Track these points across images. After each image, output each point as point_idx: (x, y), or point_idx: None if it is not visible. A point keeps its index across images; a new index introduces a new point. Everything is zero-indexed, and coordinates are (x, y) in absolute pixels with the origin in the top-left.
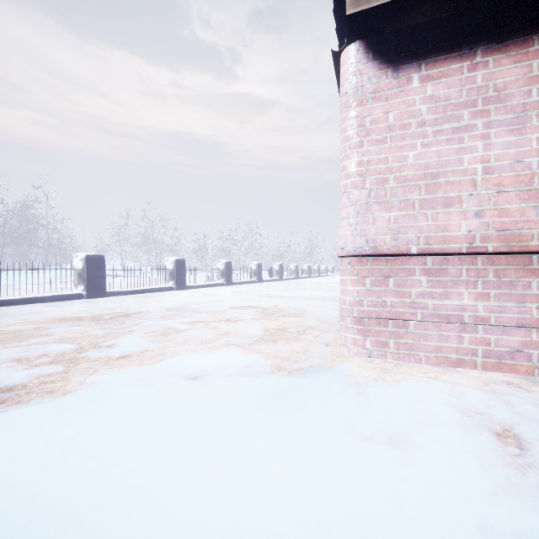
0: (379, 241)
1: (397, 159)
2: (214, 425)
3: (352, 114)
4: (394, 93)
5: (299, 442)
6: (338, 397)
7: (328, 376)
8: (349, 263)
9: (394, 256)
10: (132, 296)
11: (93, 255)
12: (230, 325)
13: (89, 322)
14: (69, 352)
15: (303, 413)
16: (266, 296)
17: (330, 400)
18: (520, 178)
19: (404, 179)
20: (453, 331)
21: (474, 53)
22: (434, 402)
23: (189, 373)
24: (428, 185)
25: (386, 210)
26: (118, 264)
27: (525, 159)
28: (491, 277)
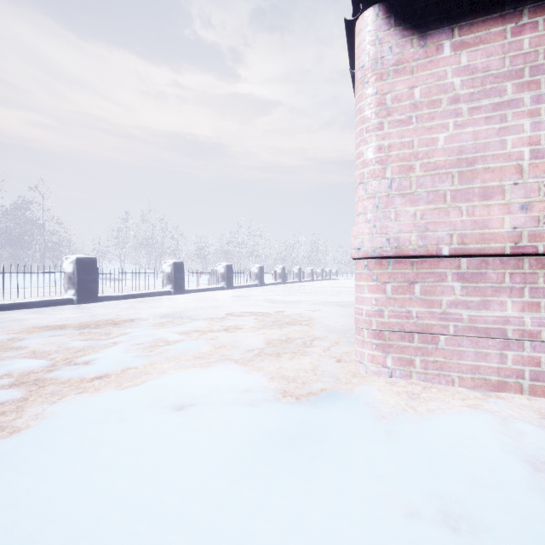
0: (403, 240)
1: (424, 143)
2: (196, 494)
3: (370, 91)
4: (421, 65)
5: (317, 527)
6: (362, 440)
7: (345, 407)
8: (366, 266)
9: (421, 258)
10: (127, 300)
11: (84, 258)
12: (228, 335)
13: (72, 331)
14: (37, 371)
15: (319, 469)
16: (268, 301)
17: (353, 446)
18: None
19: (433, 167)
20: (493, 348)
21: (520, 13)
22: (489, 447)
23: (174, 401)
24: (462, 173)
25: (411, 204)
26: (117, 266)
27: None
28: (541, 283)
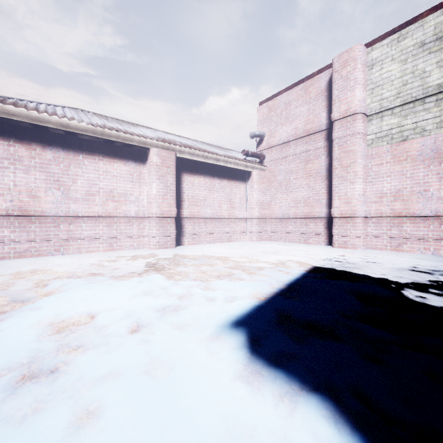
0: None
1: None
2: None
3: None
4: None
5: None
6: None
7: None
8: None
9: None
10: None
11: None
12: None
13: None
14: None
15: None
16: None
17: None
18: (28, 190)
19: None
20: (0, 246)
21: (10, 140)
22: None
23: None
24: None
25: None
26: None
27: (30, 184)
28: (17, 224)
